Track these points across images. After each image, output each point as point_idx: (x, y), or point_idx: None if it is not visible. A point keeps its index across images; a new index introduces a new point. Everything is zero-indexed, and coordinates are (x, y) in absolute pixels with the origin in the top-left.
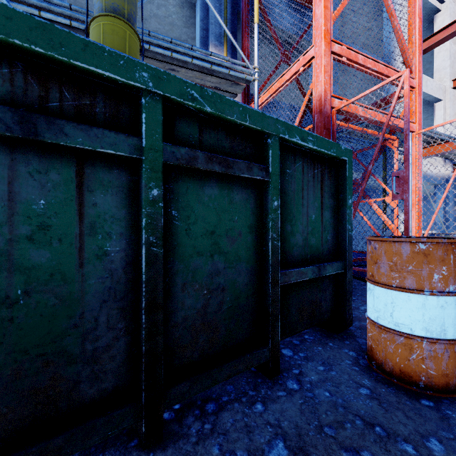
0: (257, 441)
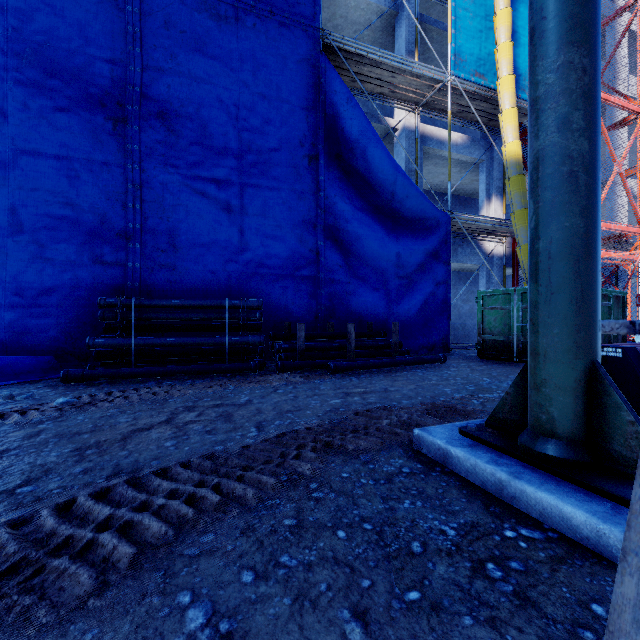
0: None
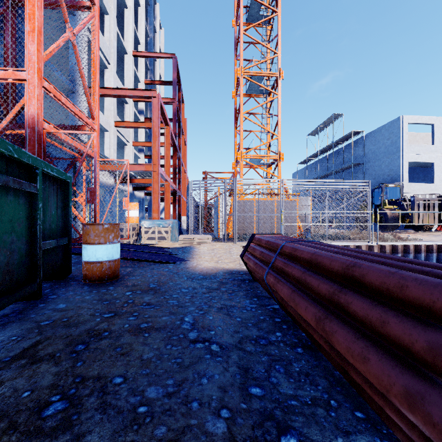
0: (51, 308)
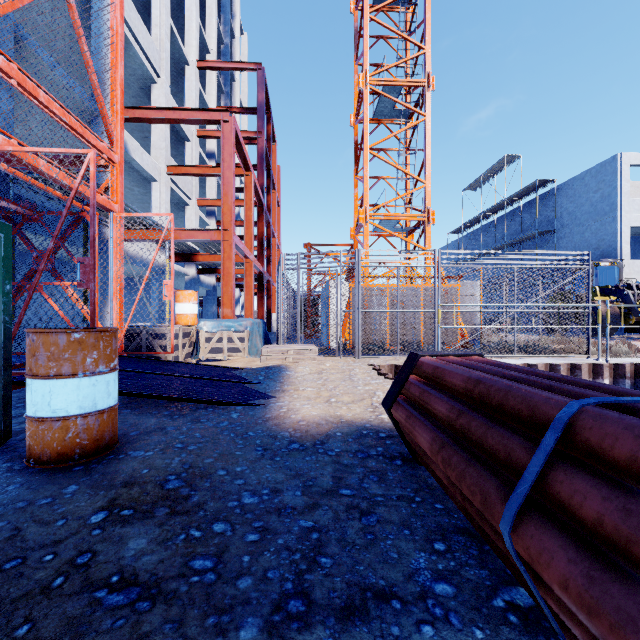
0: None
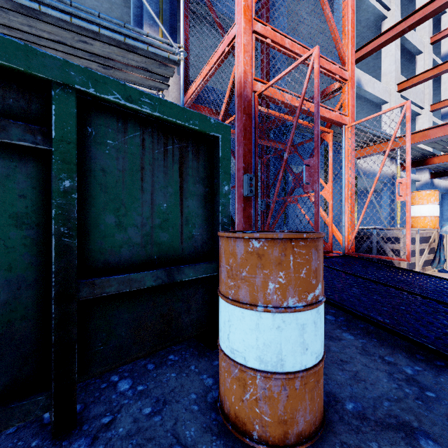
0: None
